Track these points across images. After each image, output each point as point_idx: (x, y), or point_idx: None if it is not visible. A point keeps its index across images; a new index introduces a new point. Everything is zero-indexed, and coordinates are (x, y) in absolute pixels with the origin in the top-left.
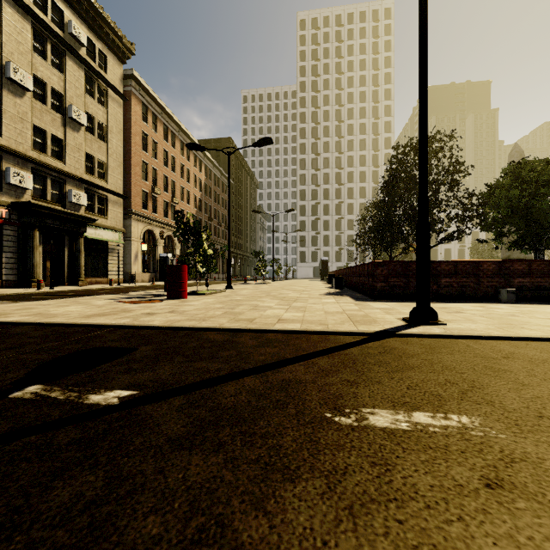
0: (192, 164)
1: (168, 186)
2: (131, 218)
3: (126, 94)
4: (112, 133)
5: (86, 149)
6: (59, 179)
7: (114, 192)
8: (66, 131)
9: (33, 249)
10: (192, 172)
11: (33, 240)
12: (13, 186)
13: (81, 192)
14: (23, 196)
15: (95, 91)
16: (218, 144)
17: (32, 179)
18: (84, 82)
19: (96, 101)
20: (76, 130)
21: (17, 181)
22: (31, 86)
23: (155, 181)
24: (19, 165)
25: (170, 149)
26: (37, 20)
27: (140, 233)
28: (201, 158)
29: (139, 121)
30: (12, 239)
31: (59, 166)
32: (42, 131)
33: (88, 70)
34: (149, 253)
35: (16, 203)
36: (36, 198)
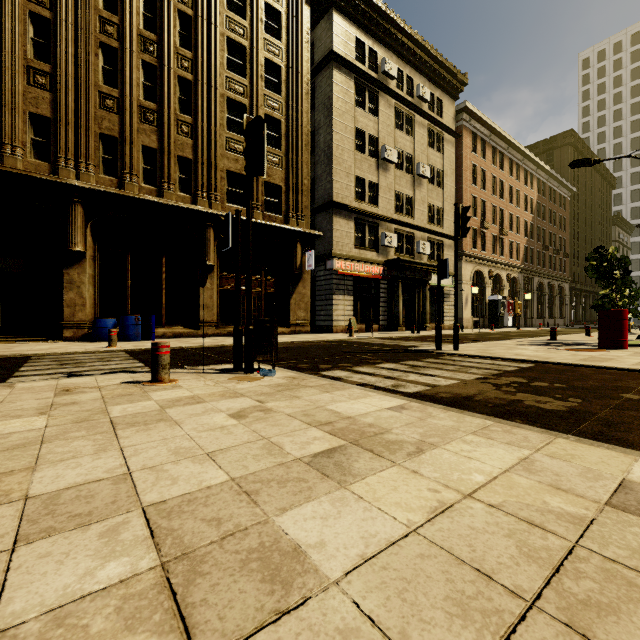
0: (522, 183)
1: (495, 218)
2: (462, 260)
3: (456, 131)
4: (446, 177)
5: (427, 200)
6: (410, 233)
7: (449, 235)
8: (415, 188)
9: (398, 299)
10: (522, 192)
11: (398, 290)
12: (384, 247)
13: (425, 242)
14: (390, 254)
15: (434, 141)
16: (550, 145)
17: (396, 238)
18: (426, 137)
19: (435, 150)
20: (421, 184)
21: (388, 242)
22: (395, 159)
23: (483, 215)
24: (387, 228)
25: (498, 174)
26: (398, 99)
27: (469, 275)
28: (532, 171)
29: (469, 154)
30: (384, 291)
31: (410, 222)
32: (399, 194)
33: (429, 123)
34: (477, 296)
35: (388, 260)
36: (397, 254)
